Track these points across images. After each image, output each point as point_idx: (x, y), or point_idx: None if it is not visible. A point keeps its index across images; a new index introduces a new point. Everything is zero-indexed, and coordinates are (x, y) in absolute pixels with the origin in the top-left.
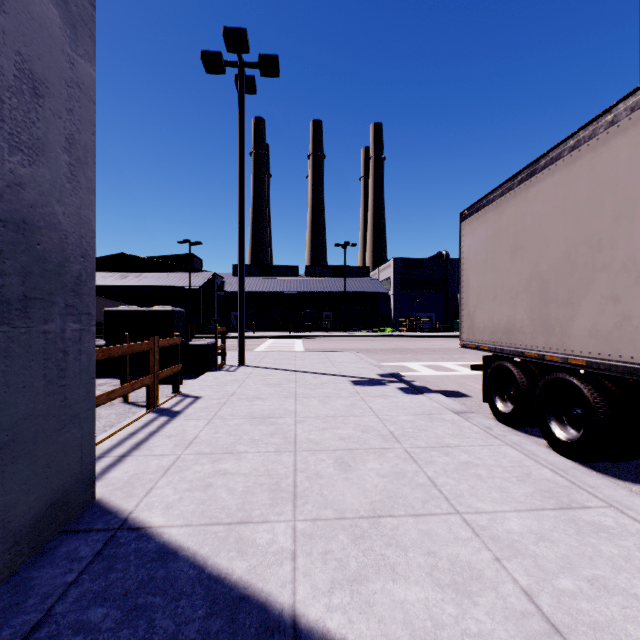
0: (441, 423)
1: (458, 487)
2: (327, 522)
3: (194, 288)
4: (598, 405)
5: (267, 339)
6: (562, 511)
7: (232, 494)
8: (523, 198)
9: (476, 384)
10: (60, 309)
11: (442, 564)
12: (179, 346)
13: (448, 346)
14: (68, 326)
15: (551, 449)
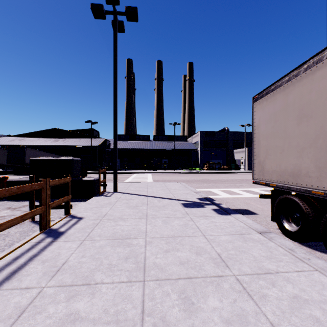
0: (253, 243)
1: None
2: None
3: (94, 147)
4: None
5: (133, 174)
6: None
7: None
8: (309, 80)
9: (257, 204)
10: None
11: None
12: (69, 183)
13: (231, 178)
14: None
15: None
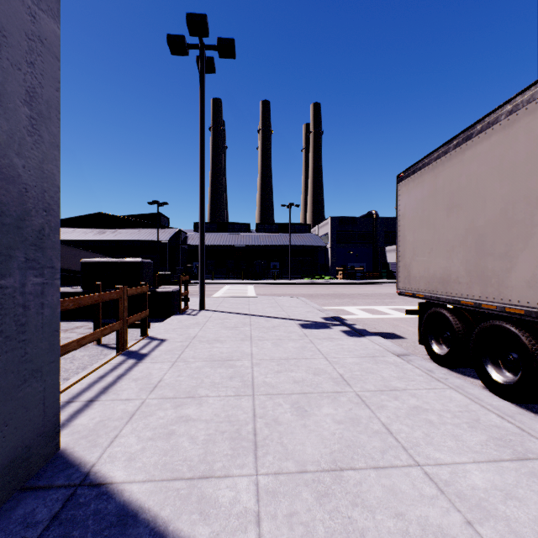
0: (385, 365)
1: (413, 435)
2: (289, 476)
3: (162, 242)
4: (537, 351)
5: (224, 285)
6: (520, 462)
7: (194, 443)
8: (459, 160)
9: (408, 326)
10: (19, 263)
11: (413, 529)
12: (146, 294)
13: (379, 292)
14: (29, 280)
15: (487, 390)
